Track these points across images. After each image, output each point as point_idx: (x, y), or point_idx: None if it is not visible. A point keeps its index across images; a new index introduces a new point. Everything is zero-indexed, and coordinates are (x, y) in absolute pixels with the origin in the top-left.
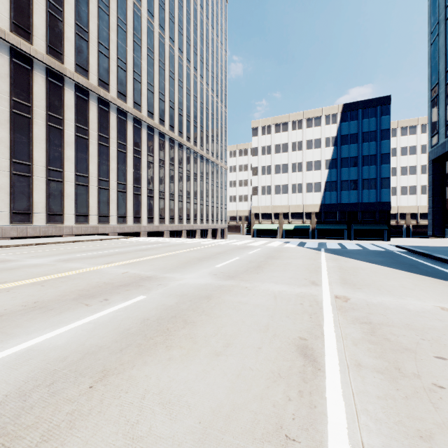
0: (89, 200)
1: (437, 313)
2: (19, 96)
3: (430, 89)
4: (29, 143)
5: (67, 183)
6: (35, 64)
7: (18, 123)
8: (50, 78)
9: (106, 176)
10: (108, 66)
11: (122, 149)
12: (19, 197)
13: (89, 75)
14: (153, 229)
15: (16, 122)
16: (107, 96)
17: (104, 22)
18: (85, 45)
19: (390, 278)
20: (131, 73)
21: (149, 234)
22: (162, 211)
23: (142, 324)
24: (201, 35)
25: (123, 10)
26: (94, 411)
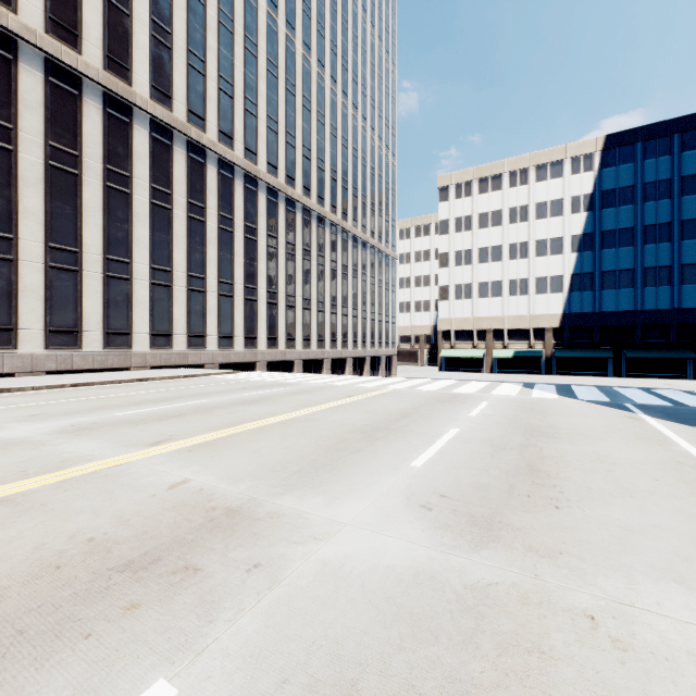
0: (174, 310)
1: None
2: (60, 140)
3: None
4: (76, 216)
5: (137, 281)
6: (85, 87)
7: (58, 183)
8: (109, 109)
9: (200, 269)
10: (203, 89)
11: (226, 226)
12: (60, 305)
13: (172, 105)
14: (277, 357)
15: (55, 182)
16: (202, 139)
17: (197, 16)
18: (166, 54)
19: None
20: (240, 100)
21: (270, 365)
22: (291, 328)
23: None
24: (355, 38)
25: None
26: None
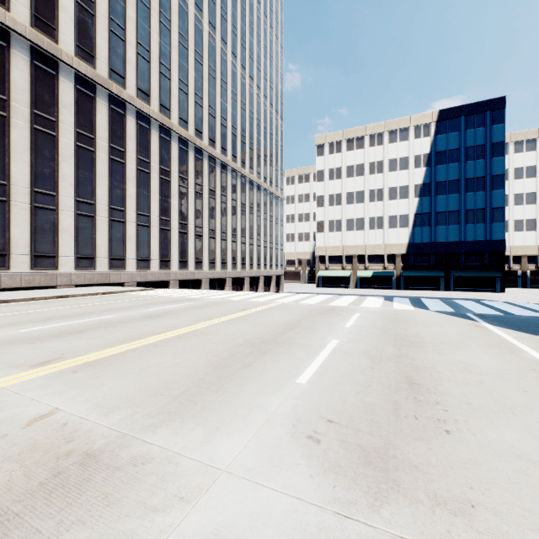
0: (97, 237)
1: None
2: None
3: None
4: (4, 152)
5: (63, 212)
6: (13, 40)
7: None
8: (36, 61)
9: (120, 203)
10: (123, 52)
11: (143, 167)
12: None
13: (96, 63)
14: (187, 276)
15: None
16: (122, 94)
17: None
18: (89, 19)
19: None
20: (156, 64)
21: (182, 283)
22: (199, 253)
23: None
24: (251, 23)
25: None
26: None
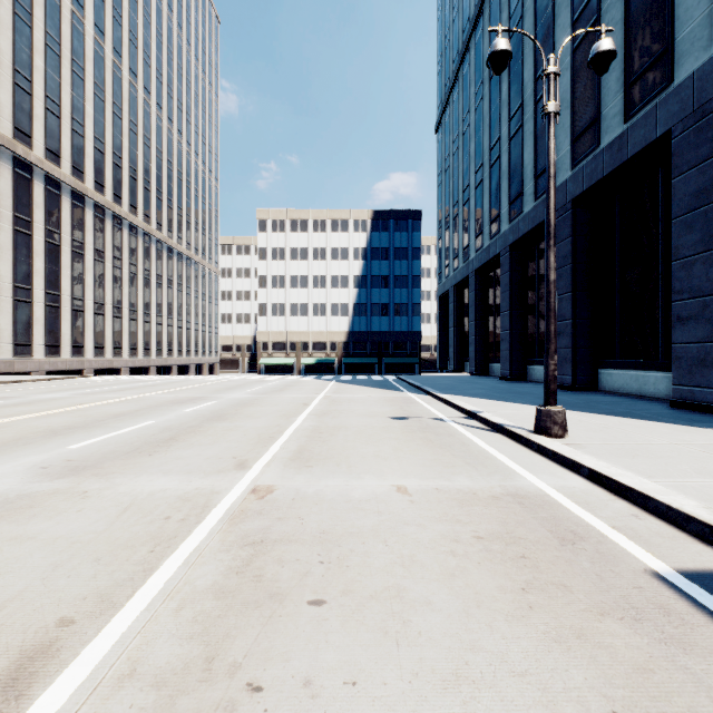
0: None
1: (364, 397)
2: None
3: (438, 229)
4: None
5: None
6: None
7: None
8: None
9: (26, 281)
10: (30, 107)
11: (53, 239)
12: None
13: None
14: (104, 365)
15: None
16: (29, 156)
17: (24, 37)
18: None
19: (362, 390)
20: (68, 120)
21: (95, 372)
22: (118, 337)
23: (233, 405)
24: (180, 68)
25: (55, 21)
26: (244, 412)
